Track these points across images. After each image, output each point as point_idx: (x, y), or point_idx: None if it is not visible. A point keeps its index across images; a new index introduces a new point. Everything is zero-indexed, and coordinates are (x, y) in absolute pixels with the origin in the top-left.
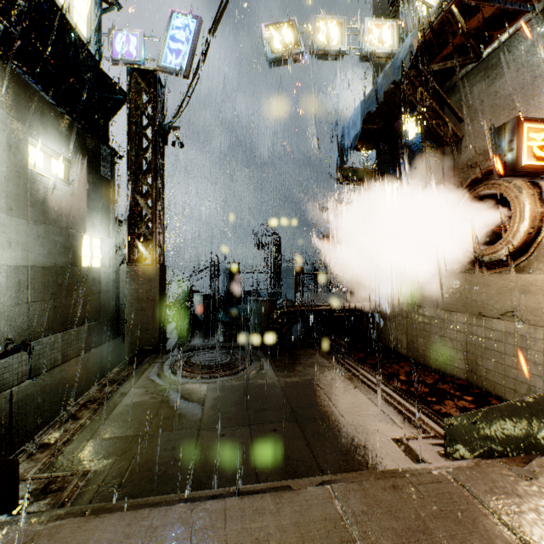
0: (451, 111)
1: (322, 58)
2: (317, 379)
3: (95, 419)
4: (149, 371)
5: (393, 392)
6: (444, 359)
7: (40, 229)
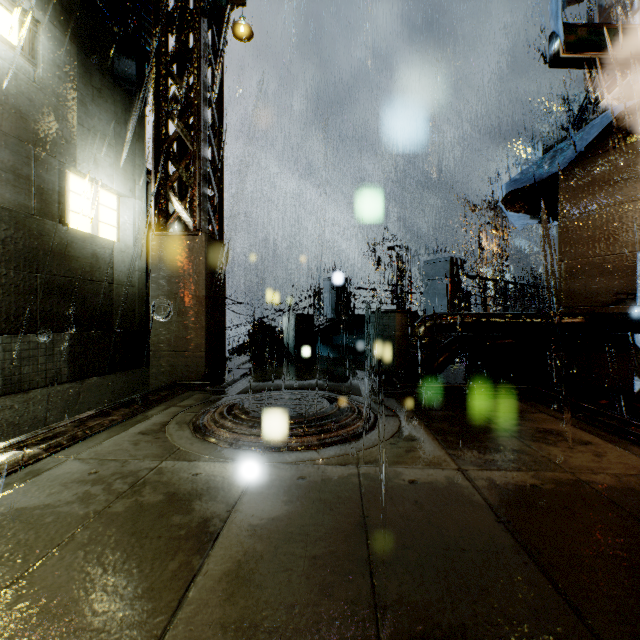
0: None
1: None
2: (602, 485)
3: None
4: (148, 422)
5: None
6: None
7: None
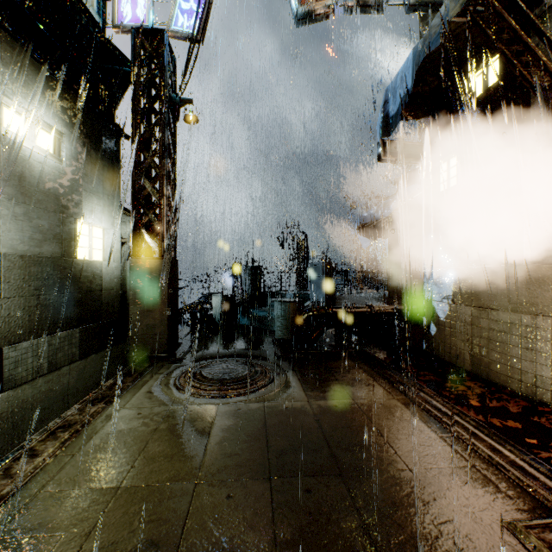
0: (546, 43)
1: (360, 11)
2: (361, 404)
3: (59, 456)
4: (148, 385)
5: (477, 429)
6: (533, 379)
7: (17, 210)
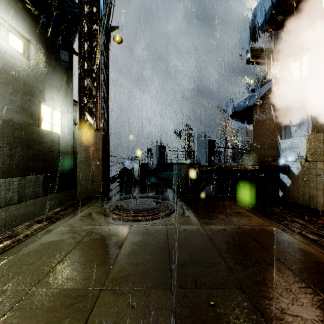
0: None
1: None
2: (245, 228)
3: None
4: (83, 212)
5: None
6: None
7: None
